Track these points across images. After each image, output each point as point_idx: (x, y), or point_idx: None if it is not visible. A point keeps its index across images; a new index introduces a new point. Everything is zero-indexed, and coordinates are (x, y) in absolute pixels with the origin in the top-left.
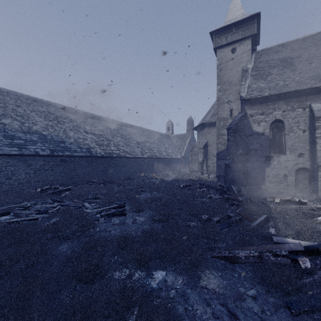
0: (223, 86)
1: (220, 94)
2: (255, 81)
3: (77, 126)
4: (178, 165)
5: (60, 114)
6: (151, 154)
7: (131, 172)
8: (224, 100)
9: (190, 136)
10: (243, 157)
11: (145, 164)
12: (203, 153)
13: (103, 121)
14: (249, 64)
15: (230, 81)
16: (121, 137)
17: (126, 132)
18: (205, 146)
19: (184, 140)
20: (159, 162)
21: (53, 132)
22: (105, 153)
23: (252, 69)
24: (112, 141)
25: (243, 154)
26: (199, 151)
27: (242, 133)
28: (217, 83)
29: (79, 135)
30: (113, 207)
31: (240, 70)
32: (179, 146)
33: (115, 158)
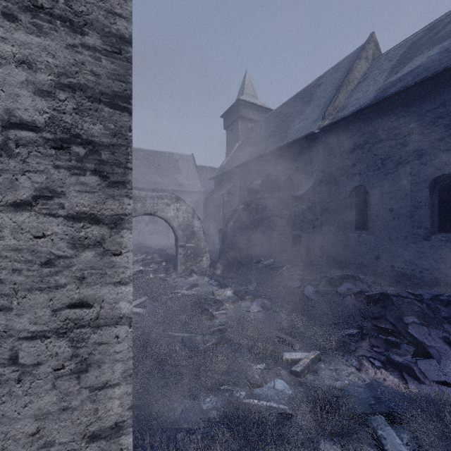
0: None
1: None
2: None
3: None
4: None
5: None
6: None
7: None
8: None
9: None
10: None
11: None
12: None
13: None
14: None
15: None
16: None
17: None
18: None
19: None
20: None
21: None
22: None
23: None
24: None
25: None
26: None
27: None
28: None
29: None
30: None
31: None
32: None
33: None
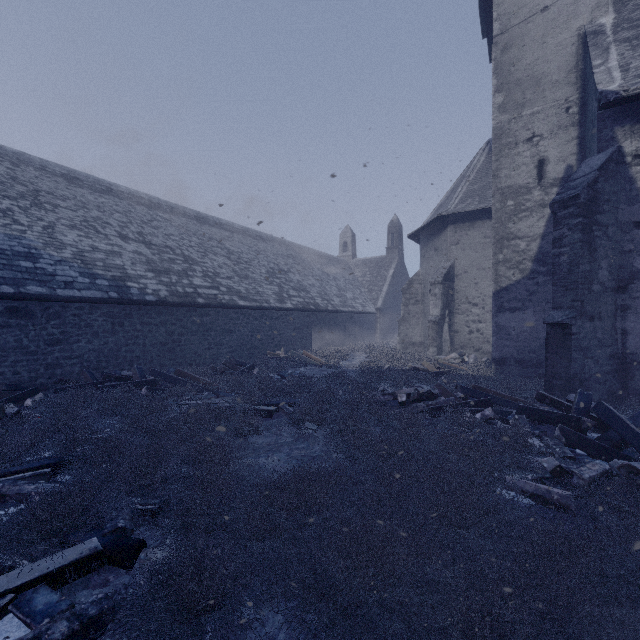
0: (515, 94)
1: (506, 117)
2: (638, 50)
3: (100, 221)
4: (370, 329)
5: (53, 186)
6: (304, 300)
7: (250, 347)
8: (517, 135)
9: (396, 261)
10: (610, 298)
11: (289, 326)
12: (442, 295)
13: (182, 218)
14: (601, 16)
15: (539, 75)
16: (228, 256)
17: (241, 247)
18: (448, 277)
19: (382, 271)
20: (323, 322)
21: (4, 226)
22: (171, 294)
23: (616, 27)
24: (198, 265)
25: (611, 288)
26: (432, 290)
27: (607, 218)
28: (496, 86)
29: (99, 243)
30: (54, 570)
31: (571, 39)
32: (370, 284)
33: (202, 308)
